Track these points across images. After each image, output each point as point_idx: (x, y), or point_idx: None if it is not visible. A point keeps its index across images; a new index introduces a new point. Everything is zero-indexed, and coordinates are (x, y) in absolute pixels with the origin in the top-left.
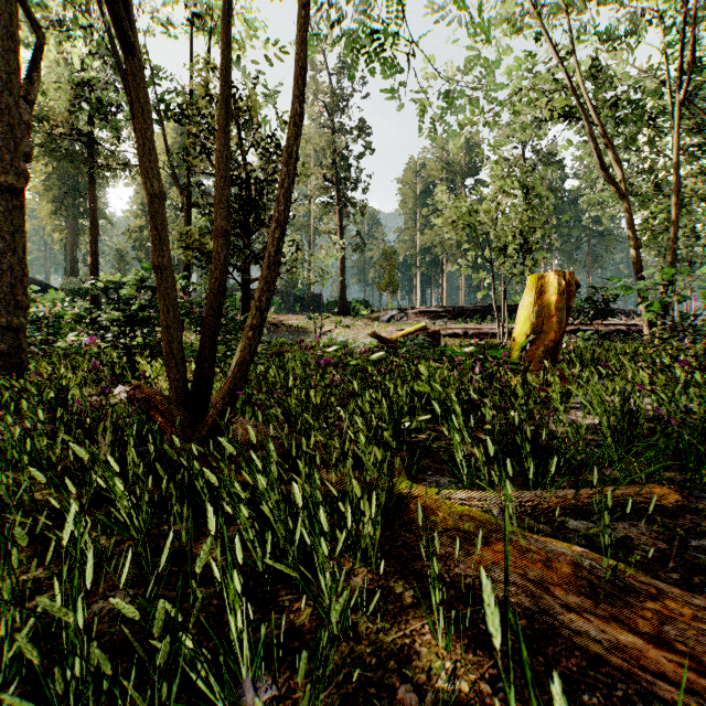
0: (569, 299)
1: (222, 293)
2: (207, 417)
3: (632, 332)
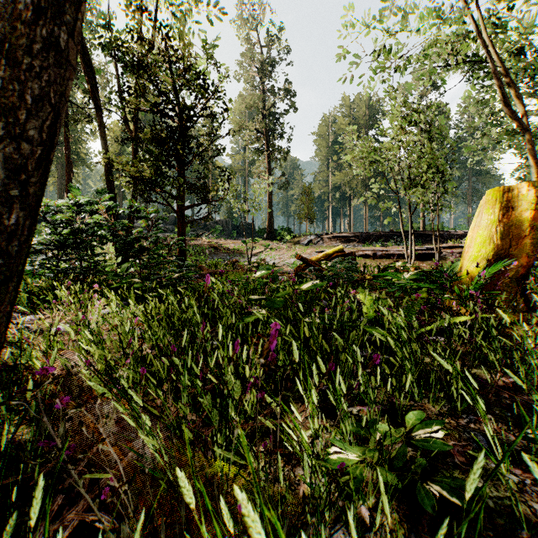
0: None
1: None
2: None
3: None
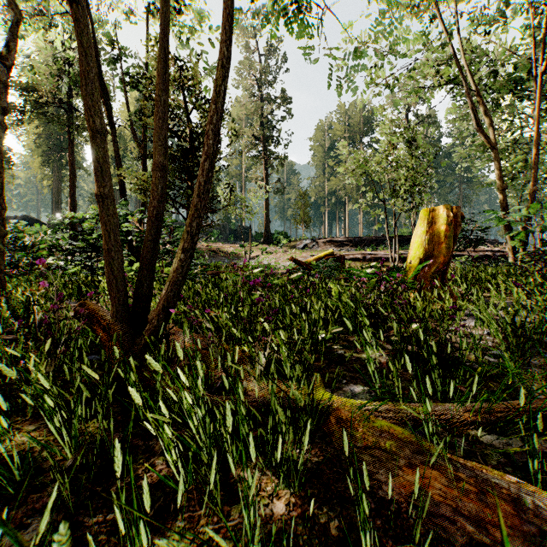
0: (456, 228)
1: (159, 221)
2: (144, 331)
3: (497, 257)
